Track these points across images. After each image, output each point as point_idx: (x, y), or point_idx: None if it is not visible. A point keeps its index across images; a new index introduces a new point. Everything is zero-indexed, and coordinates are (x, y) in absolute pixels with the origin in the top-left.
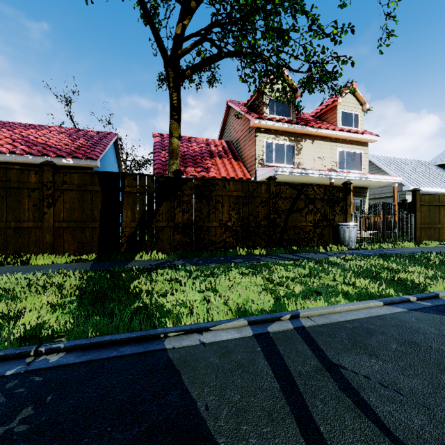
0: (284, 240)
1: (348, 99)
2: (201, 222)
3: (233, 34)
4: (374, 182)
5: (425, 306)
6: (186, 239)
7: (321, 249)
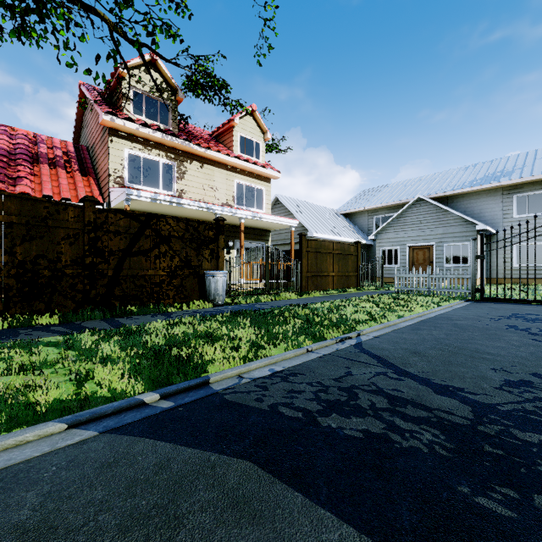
0: (115, 297)
1: (248, 122)
2: None
3: None
4: (271, 224)
5: (151, 414)
6: None
7: (171, 308)
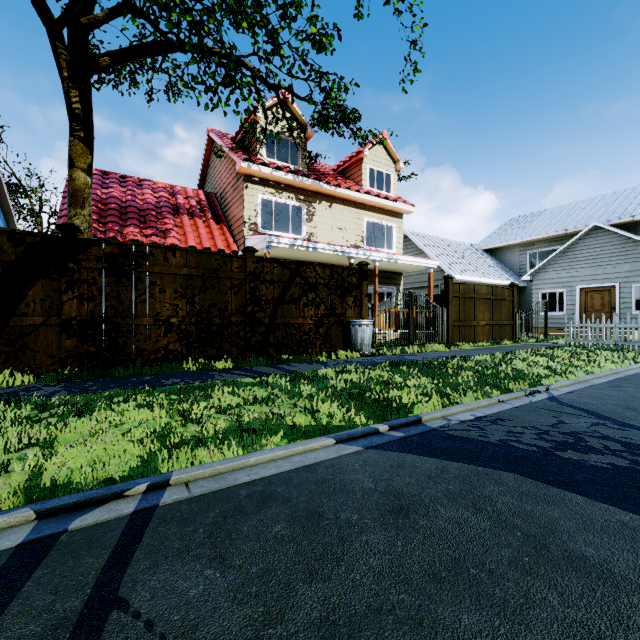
0: (270, 345)
1: (378, 152)
2: (119, 317)
3: (162, 1)
4: (407, 266)
5: (393, 440)
6: (88, 347)
7: (322, 357)
